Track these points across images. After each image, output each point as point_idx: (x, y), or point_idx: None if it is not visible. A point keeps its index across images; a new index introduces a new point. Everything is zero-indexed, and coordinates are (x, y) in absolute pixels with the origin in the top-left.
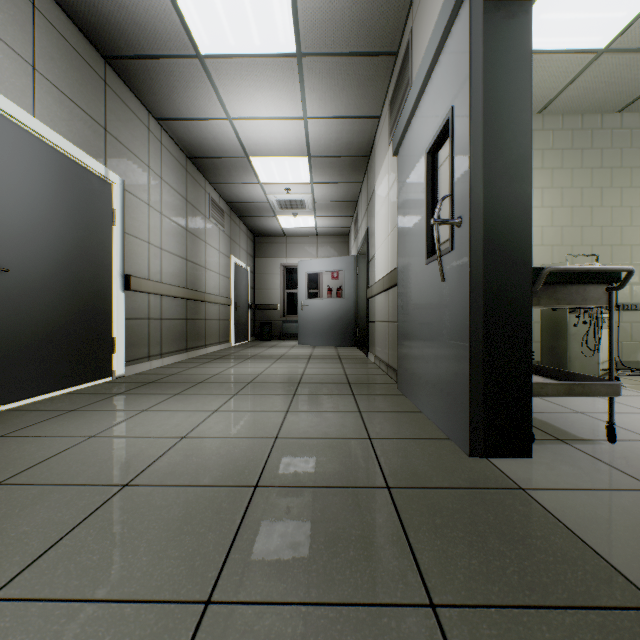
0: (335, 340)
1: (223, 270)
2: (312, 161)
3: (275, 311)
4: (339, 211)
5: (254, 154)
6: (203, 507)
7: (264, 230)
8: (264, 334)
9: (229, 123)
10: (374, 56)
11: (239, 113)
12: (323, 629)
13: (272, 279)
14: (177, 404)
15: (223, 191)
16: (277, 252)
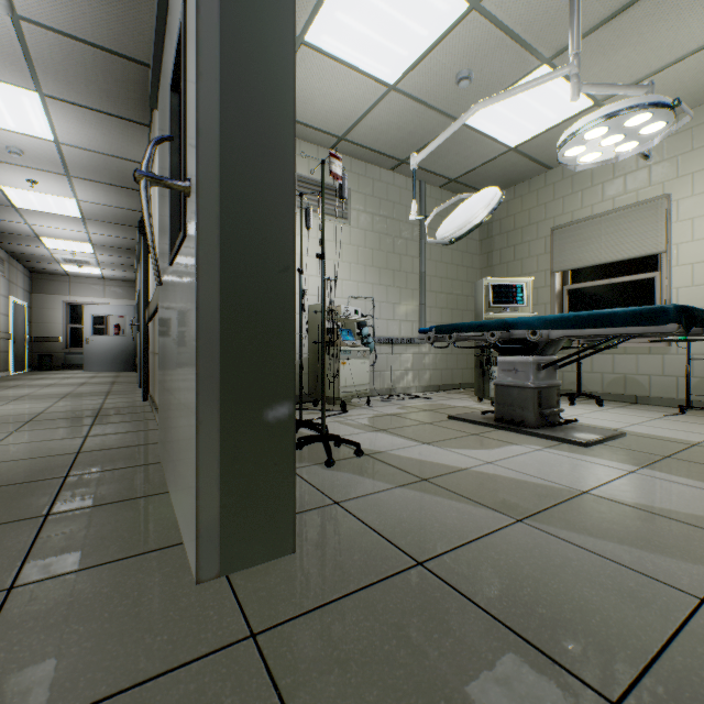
0: (118, 367)
1: (4, 309)
2: (95, 246)
3: (57, 344)
4: (123, 268)
5: (45, 237)
6: (55, 395)
7: (45, 270)
8: (45, 365)
9: (27, 225)
10: (129, 226)
11: (37, 224)
12: (87, 397)
13: (54, 314)
14: (15, 390)
15: (6, 246)
16: (60, 289)
